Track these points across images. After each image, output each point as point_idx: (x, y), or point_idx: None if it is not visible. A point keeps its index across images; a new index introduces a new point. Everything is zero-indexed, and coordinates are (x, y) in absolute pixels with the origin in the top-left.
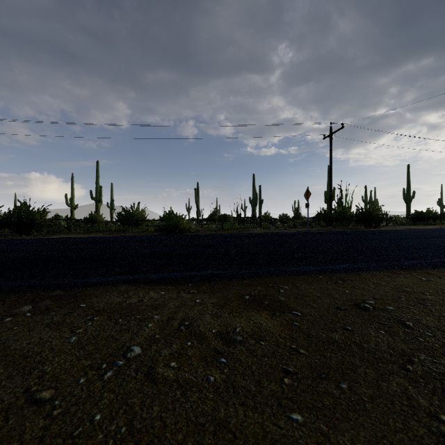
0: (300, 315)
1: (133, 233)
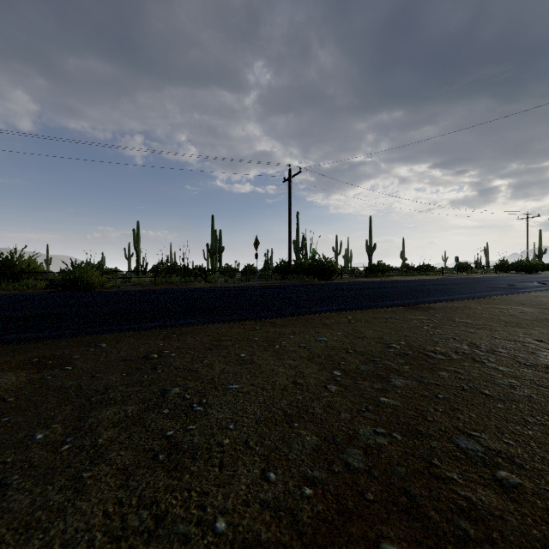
0: (69, 370)
1: (9, 291)
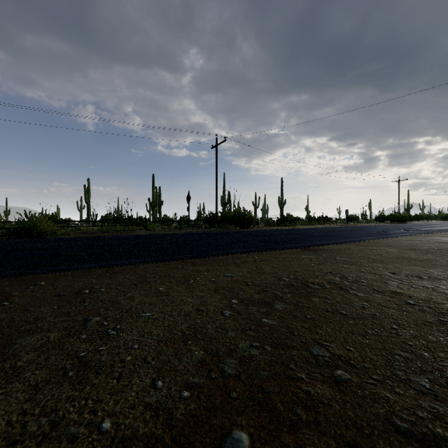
0: (6, 304)
1: None
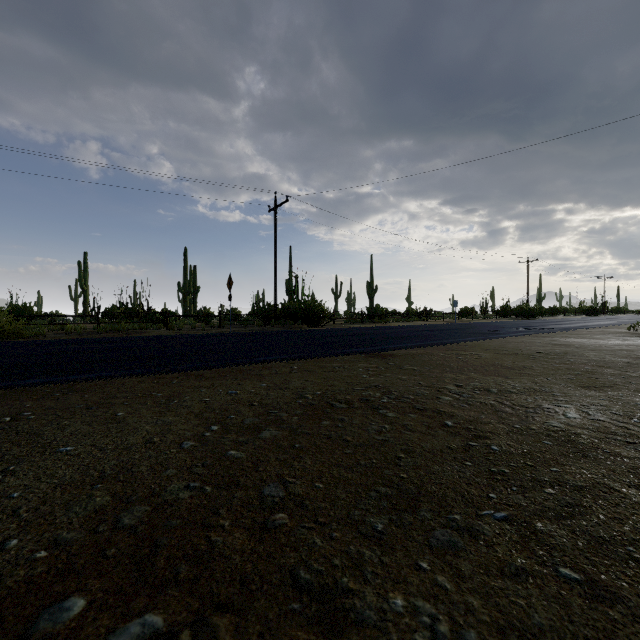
0: None
1: None
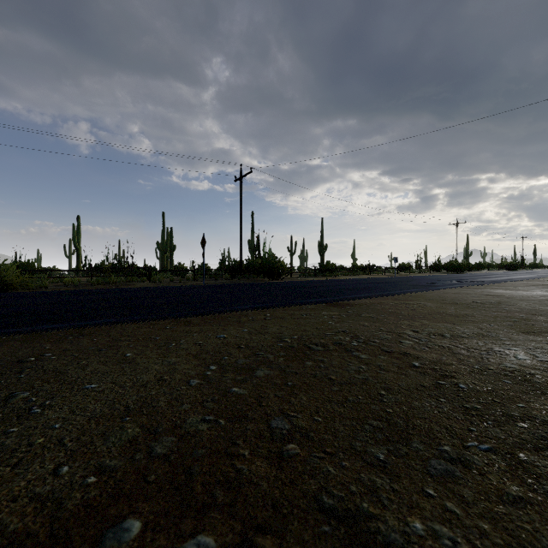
0: None
1: None
